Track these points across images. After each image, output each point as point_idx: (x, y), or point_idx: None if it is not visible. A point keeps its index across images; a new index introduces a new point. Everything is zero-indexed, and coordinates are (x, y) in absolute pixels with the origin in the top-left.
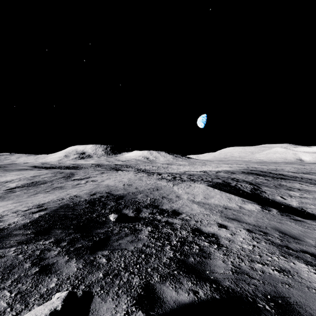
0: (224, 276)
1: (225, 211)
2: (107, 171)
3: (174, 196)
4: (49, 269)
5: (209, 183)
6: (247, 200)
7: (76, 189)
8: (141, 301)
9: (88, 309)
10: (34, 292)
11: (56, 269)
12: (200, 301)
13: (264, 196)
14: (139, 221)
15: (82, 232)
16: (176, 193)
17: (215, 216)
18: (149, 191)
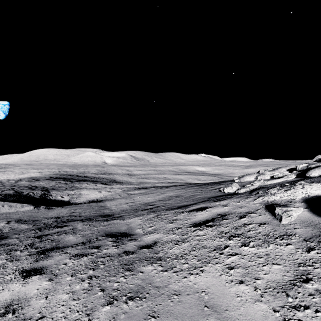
0: None
1: (1, 216)
2: None
3: None
4: None
5: None
6: (26, 204)
7: None
8: None
9: None
10: None
11: None
12: None
13: (49, 198)
14: None
15: None
16: None
17: None
18: None
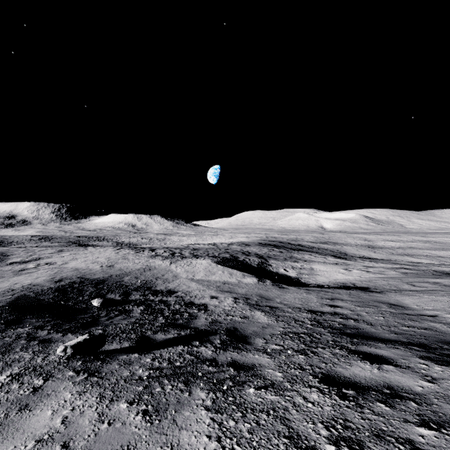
0: (203, 325)
1: (223, 285)
2: (68, 248)
3: (170, 276)
4: (49, 340)
5: (213, 259)
6: (247, 274)
7: (24, 276)
8: (139, 342)
9: (105, 340)
10: (49, 350)
11: (56, 340)
12: (181, 336)
13: (269, 270)
14: (129, 304)
15: (63, 319)
16: (173, 273)
17: (210, 291)
18: (139, 272)
